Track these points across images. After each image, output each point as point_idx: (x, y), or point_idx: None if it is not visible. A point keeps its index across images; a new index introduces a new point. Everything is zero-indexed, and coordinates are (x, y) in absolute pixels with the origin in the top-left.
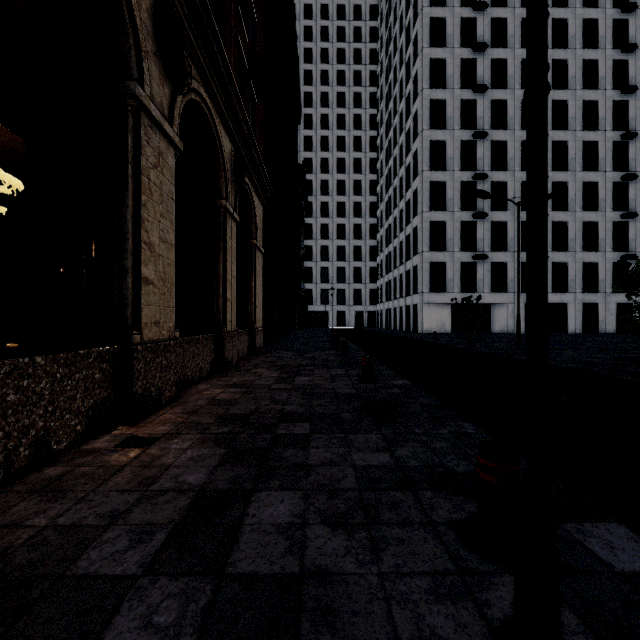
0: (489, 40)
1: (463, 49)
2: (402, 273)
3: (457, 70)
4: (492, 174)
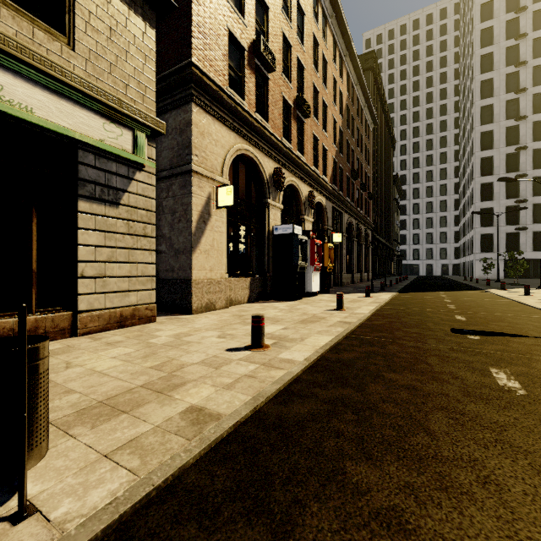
0: (530, 82)
1: (508, 94)
2: (468, 239)
3: (502, 109)
4: (533, 172)
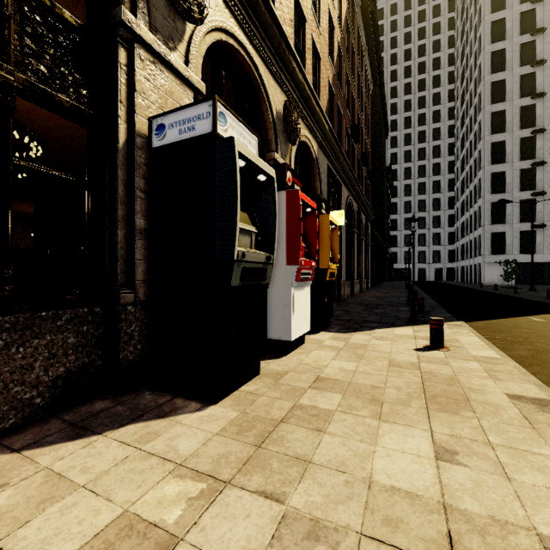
0: (549, 54)
1: (522, 67)
2: (471, 239)
3: (516, 85)
4: None
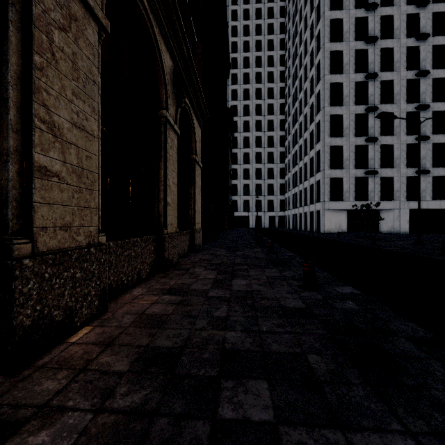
0: (379, 1)
1: (357, 10)
2: (306, 187)
3: (352, 26)
4: (381, 107)
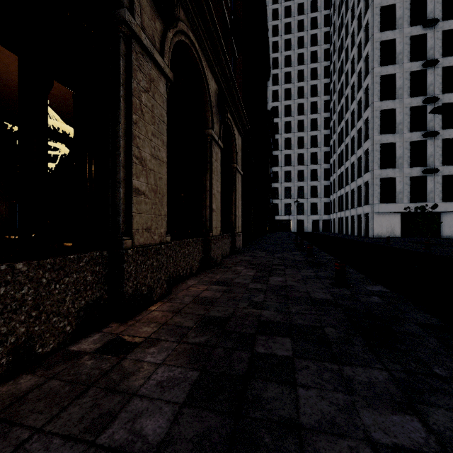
0: None
1: None
2: (353, 188)
3: (407, 11)
4: (443, 97)
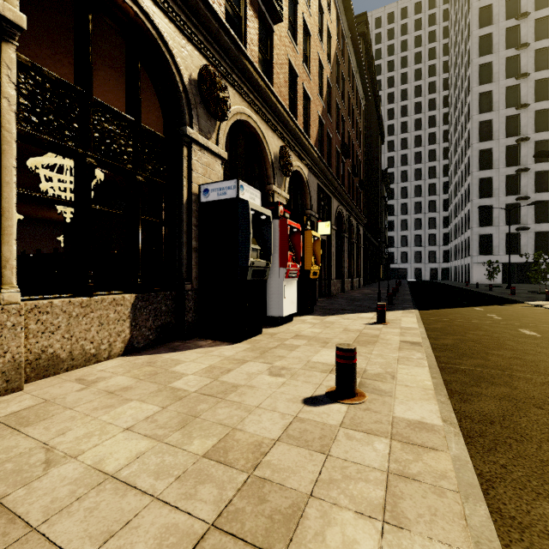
0: (532, 67)
1: (508, 80)
2: (463, 240)
3: (502, 96)
4: (535, 166)
